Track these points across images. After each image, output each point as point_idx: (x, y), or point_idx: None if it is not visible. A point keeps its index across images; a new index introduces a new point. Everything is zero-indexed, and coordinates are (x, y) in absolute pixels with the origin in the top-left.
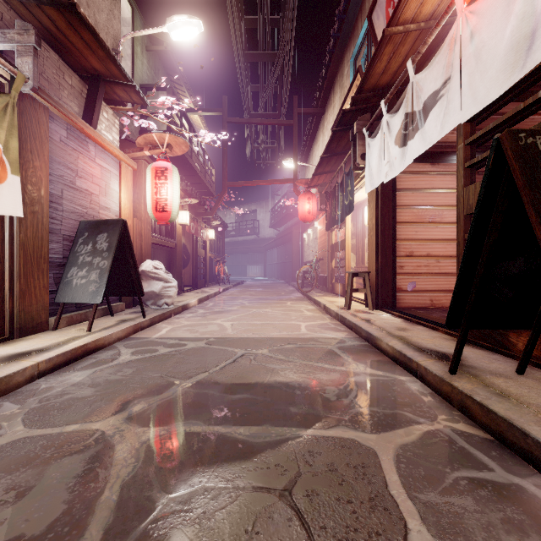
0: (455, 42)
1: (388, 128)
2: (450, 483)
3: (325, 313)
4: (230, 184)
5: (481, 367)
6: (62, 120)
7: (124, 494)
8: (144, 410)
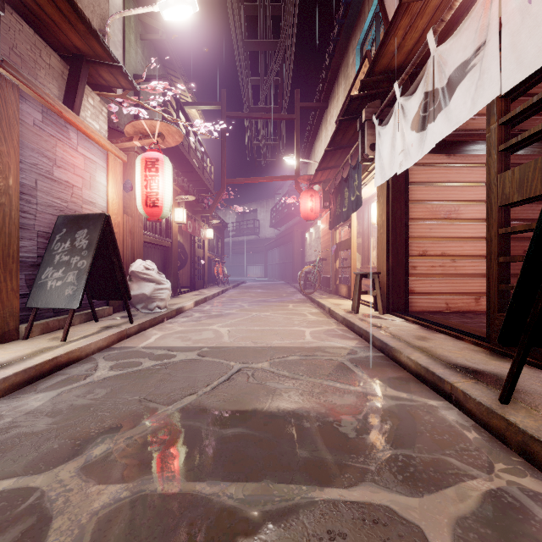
0: None
1: (403, 113)
2: None
3: (331, 317)
4: (229, 181)
5: (535, 392)
6: (36, 101)
7: None
8: (108, 454)
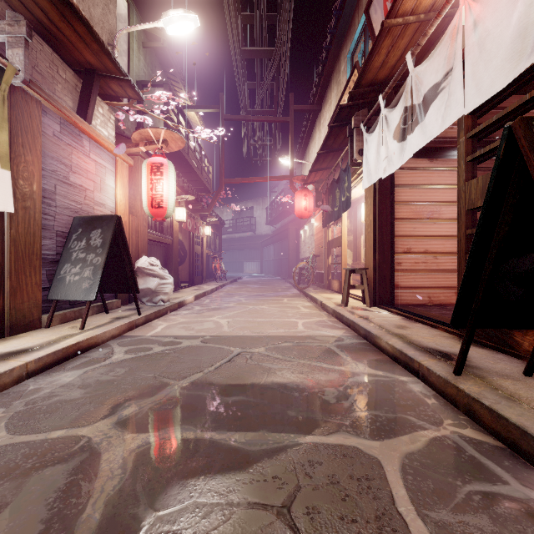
0: (457, 32)
1: (386, 123)
2: (462, 499)
3: (322, 310)
4: (227, 181)
5: (486, 367)
6: (55, 114)
7: (108, 511)
8: (135, 414)
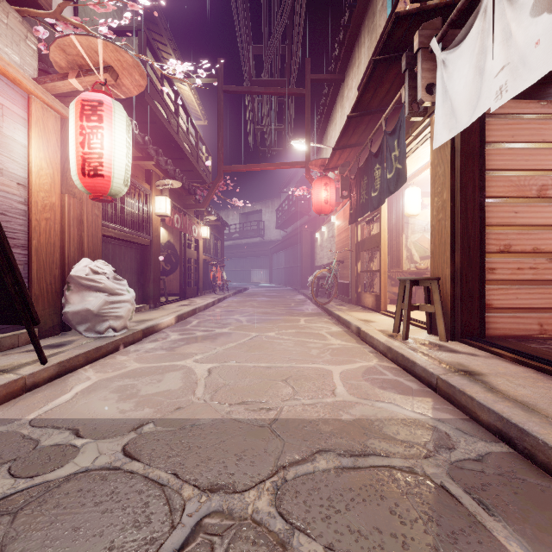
0: None
1: None
2: None
3: (362, 341)
4: (226, 168)
5: None
6: None
7: None
8: None
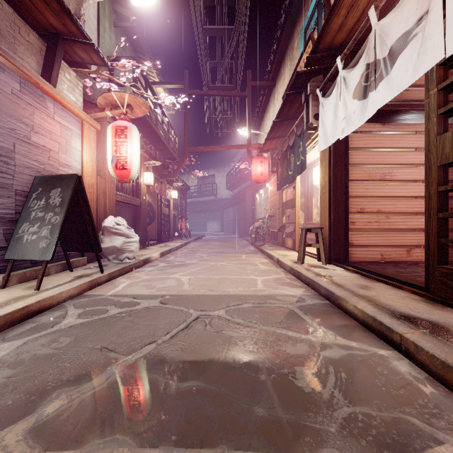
0: None
1: (345, 84)
2: None
3: (279, 266)
4: (191, 149)
5: None
6: (14, 72)
7: None
8: (60, 412)
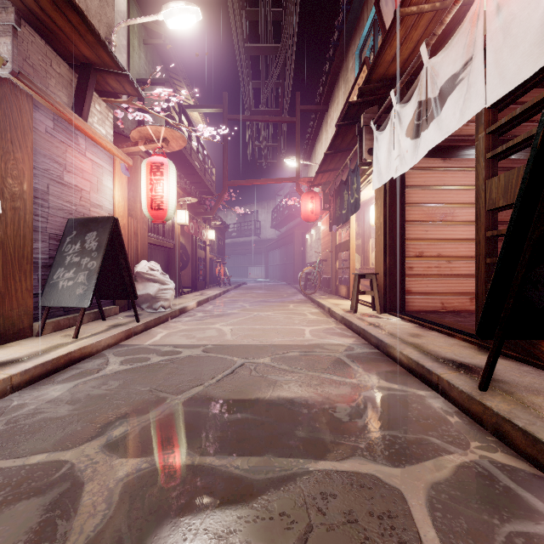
0: (477, 18)
1: (398, 120)
2: (503, 543)
3: (330, 316)
4: (230, 183)
5: (513, 381)
6: (47, 110)
7: None
8: (126, 434)
